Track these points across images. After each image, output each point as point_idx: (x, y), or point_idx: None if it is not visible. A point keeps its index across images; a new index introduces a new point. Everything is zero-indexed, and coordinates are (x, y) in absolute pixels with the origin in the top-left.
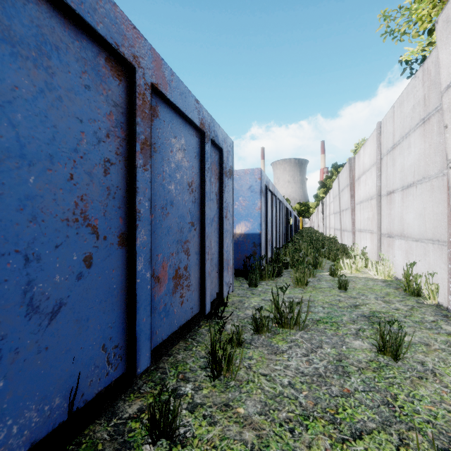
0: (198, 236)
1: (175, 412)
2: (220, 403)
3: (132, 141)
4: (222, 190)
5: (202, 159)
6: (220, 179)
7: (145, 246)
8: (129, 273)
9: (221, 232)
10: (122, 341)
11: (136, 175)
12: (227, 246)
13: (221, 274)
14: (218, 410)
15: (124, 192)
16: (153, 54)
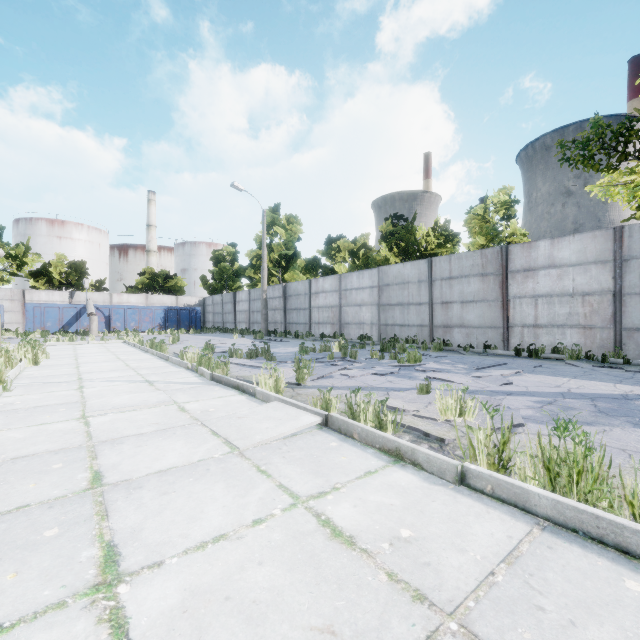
0: None
1: None
2: None
3: None
4: None
5: None
6: None
7: None
8: None
9: None
10: None
11: None
12: None
13: None
14: None
15: None
16: None
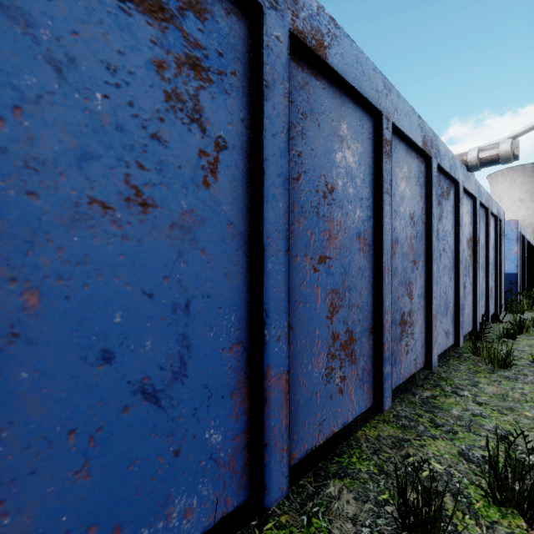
0: (494, 272)
1: (515, 330)
2: (528, 338)
3: (487, 236)
4: (500, 245)
5: (495, 231)
6: (499, 238)
7: (490, 275)
8: (485, 284)
9: (500, 270)
10: (484, 308)
11: (489, 248)
12: (502, 280)
13: (500, 296)
14: (529, 339)
15: (485, 254)
16: (490, 198)
